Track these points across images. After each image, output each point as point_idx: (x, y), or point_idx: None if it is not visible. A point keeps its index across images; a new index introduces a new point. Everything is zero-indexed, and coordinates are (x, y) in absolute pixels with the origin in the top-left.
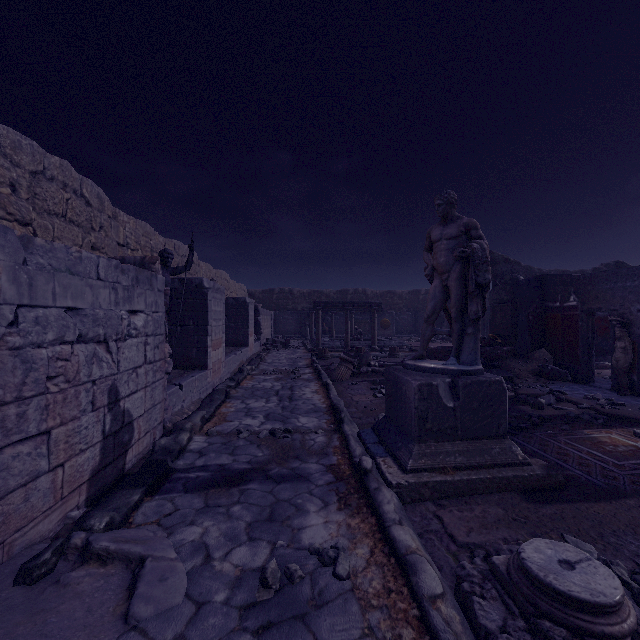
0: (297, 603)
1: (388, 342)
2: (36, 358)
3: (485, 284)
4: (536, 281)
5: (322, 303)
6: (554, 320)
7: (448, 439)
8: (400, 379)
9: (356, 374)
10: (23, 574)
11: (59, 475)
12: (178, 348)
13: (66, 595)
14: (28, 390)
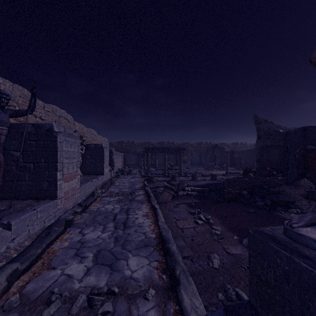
0: None
1: (188, 171)
2: None
3: None
4: (300, 131)
5: (150, 148)
6: (315, 158)
7: None
8: None
9: (175, 197)
10: None
11: None
12: (31, 182)
13: None
14: None
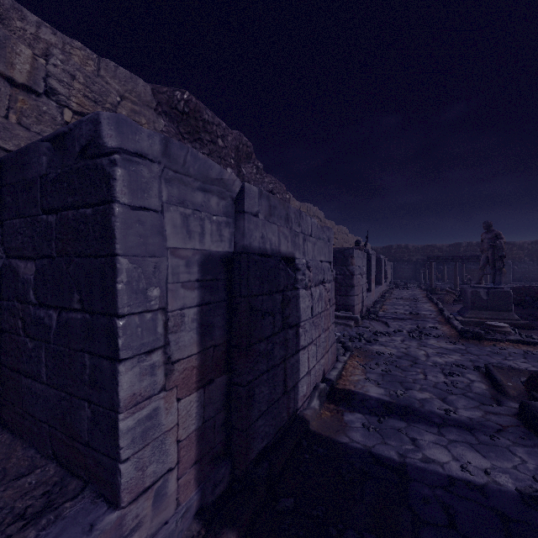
0: (426, 330)
1: None
2: (357, 277)
3: (502, 256)
4: None
5: (434, 257)
6: None
7: (484, 310)
8: (466, 290)
9: (457, 301)
10: (364, 319)
11: (358, 306)
12: None
13: (374, 322)
14: (356, 284)
